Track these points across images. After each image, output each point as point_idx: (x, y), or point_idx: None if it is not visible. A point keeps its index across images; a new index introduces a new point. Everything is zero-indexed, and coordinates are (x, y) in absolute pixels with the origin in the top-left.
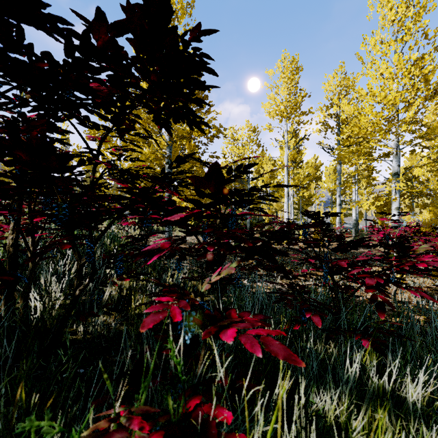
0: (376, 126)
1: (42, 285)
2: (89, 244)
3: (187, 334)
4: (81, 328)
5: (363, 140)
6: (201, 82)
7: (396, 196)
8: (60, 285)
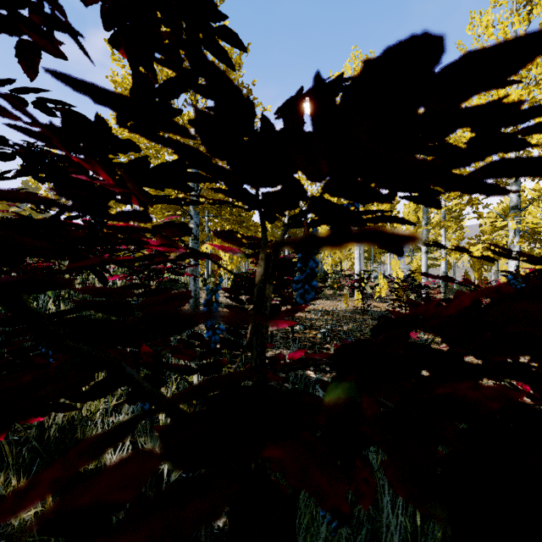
0: None
1: None
2: None
3: None
4: None
5: None
6: None
7: (515, 238)
8: None
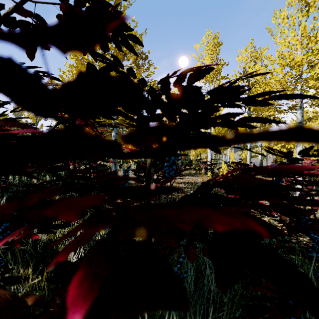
0: (285, 84)
1: None
2: None
3: None
4: None
5: None
6: None
7: None
8: None
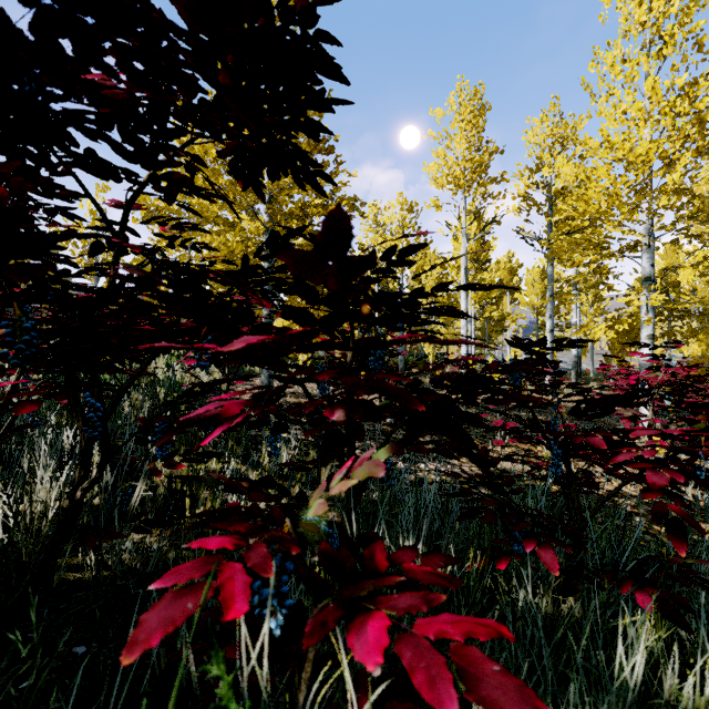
0: (616, 200)
1: (18, 478)
2: (92, 402)
3: (276, 613)
4: (91, 559)
5: (590, 225)
6: (317, 92)
7: (648, 315)
8: (63, 474)
